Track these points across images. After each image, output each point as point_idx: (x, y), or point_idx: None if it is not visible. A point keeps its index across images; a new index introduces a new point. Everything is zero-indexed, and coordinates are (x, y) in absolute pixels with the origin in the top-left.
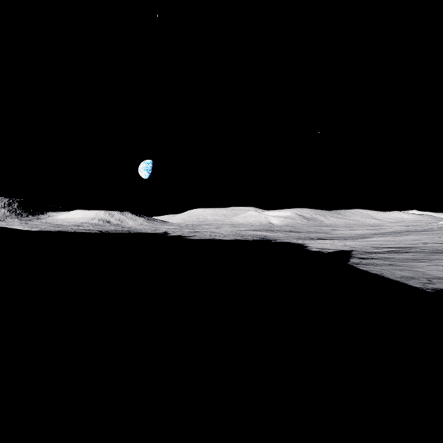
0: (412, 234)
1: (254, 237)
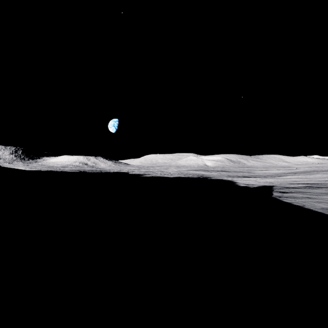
0: (320, 173)
1: (194, 175)
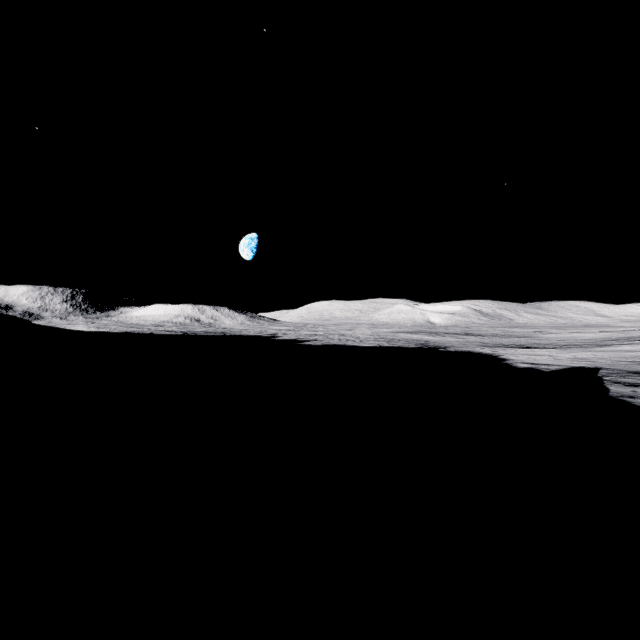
0: None
1: (409, 343)
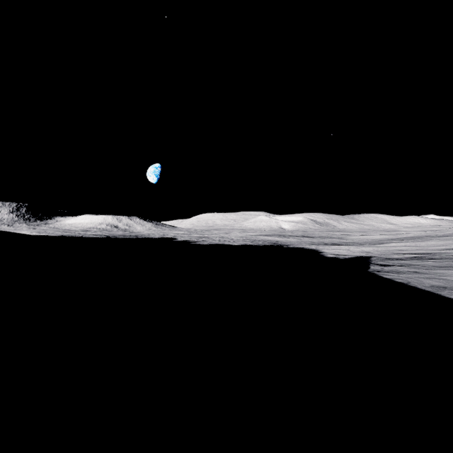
0: (434, 239)
1: (265, 243)
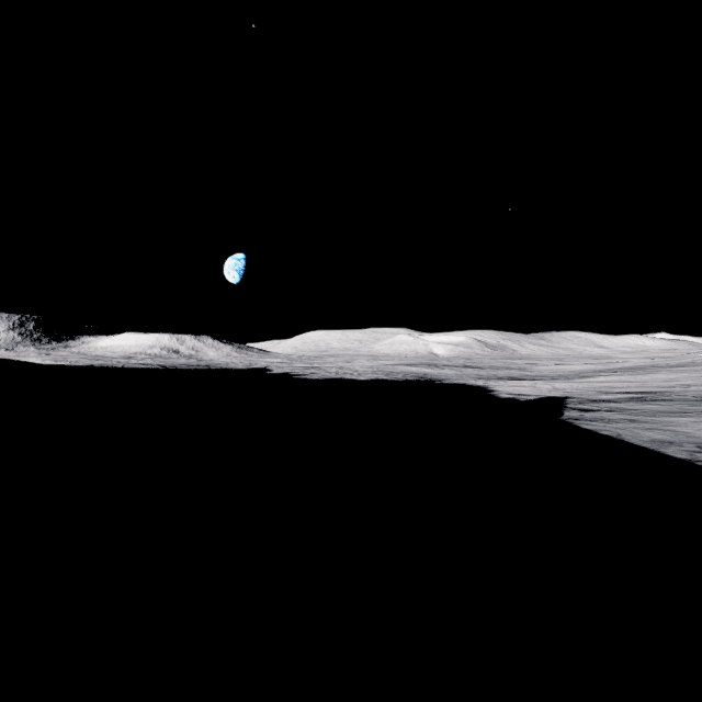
0: (663, 371)
1: (407, 376)
